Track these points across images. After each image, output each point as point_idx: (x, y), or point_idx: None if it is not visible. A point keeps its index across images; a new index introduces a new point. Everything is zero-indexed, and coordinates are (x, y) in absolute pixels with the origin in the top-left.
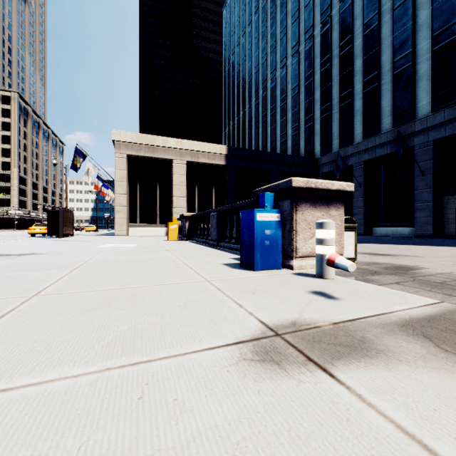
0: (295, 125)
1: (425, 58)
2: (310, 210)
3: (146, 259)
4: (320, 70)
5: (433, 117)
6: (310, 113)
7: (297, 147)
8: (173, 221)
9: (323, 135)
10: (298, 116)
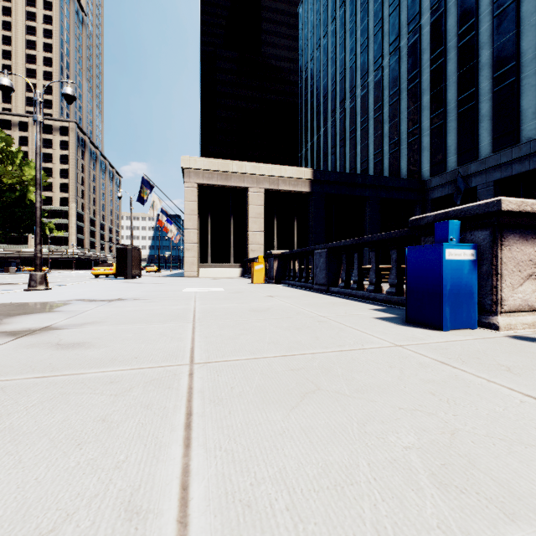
0: (394, 139)
1: None
2: (519, 244)
3: (263, 309)
4: (429, 68)
5: None
6: (415, 124)
7: (397, 167)
8: (258, 261)
9: (433, 150)
10: (399, 128)
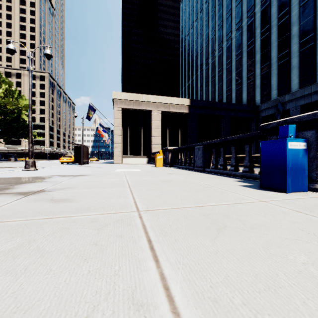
0: (238, 81)
1: None
2: None
3: (169, 180)
4: (260, 38)
5: None
6: (251, 72)
7: (240, 98)
8: (159, 153)
9: (262, 87)
10: (241, 74)
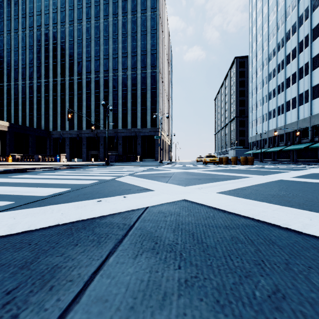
0: (39, 112)
1: (84, 115)
2: (62, 157)
3: None
4: (52, 97)
5: (86, 131)
6: (47, 111)
7: (40, 123)
8: (10, 156)
9: (54, 123)
10: (41, 110)
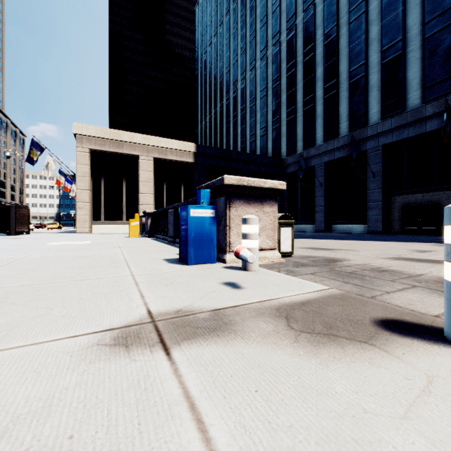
0: (263, 125)
1: (375, 69)
2: (244, 207)
3: (88, 256)
4: (286, 74)
5: (382, 124)
6: (277, 115)
7: (265, 147)
8: (135, 218)
9: (288, 136)
10: (266, 117)
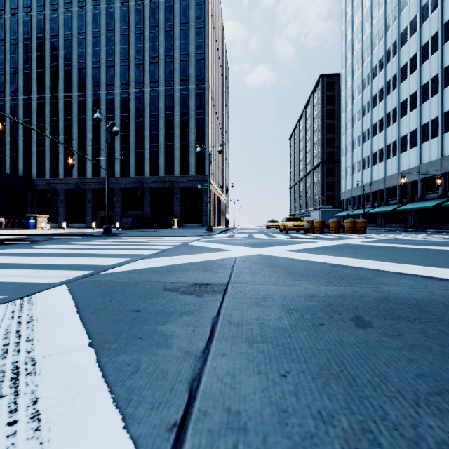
0: (14, 149)
1: (90, 153)
2: (40, 220)
3: None
4: (37, 124)
5: (92, 179)
6: (28, 147)
7: (16, 165)
8: None
9: (39, 165)
10: (18, 144)
